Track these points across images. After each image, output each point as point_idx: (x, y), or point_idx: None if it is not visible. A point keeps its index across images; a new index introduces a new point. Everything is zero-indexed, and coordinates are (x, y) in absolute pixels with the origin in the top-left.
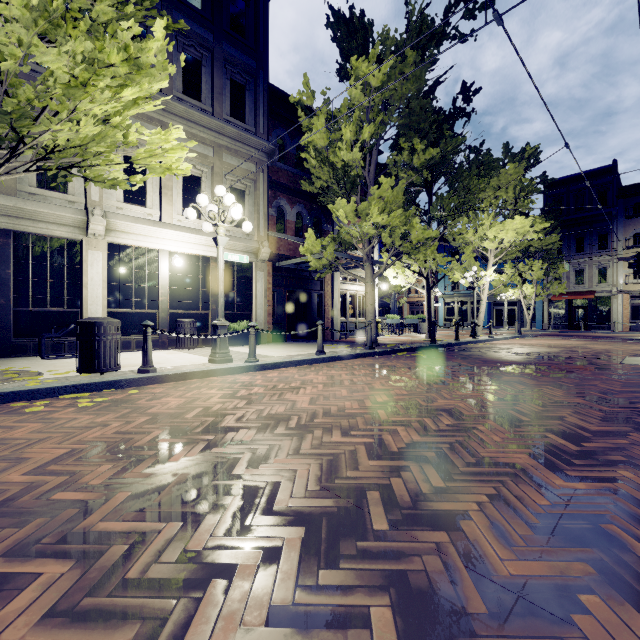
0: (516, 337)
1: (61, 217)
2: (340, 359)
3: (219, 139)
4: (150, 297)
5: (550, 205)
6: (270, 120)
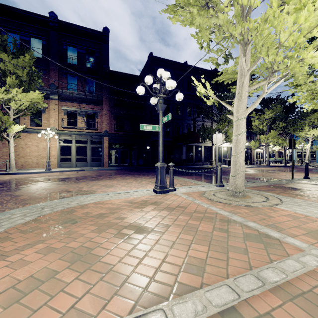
0: None
1: (209, 143)
2: (262, 167)
3: None
4: (219, 155)
5: None
6: None
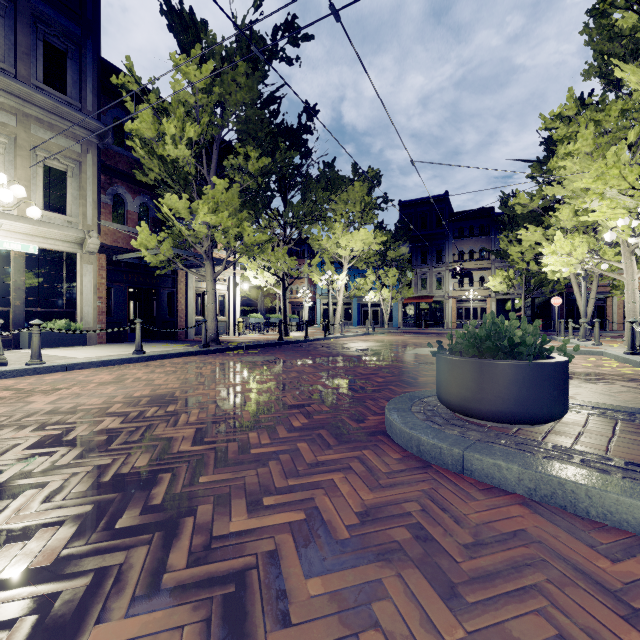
0: (366, 334)
1: None
2: (162, 358)
3: (25, 107)
4: None
5: (401, 222)
6: (104, 98)
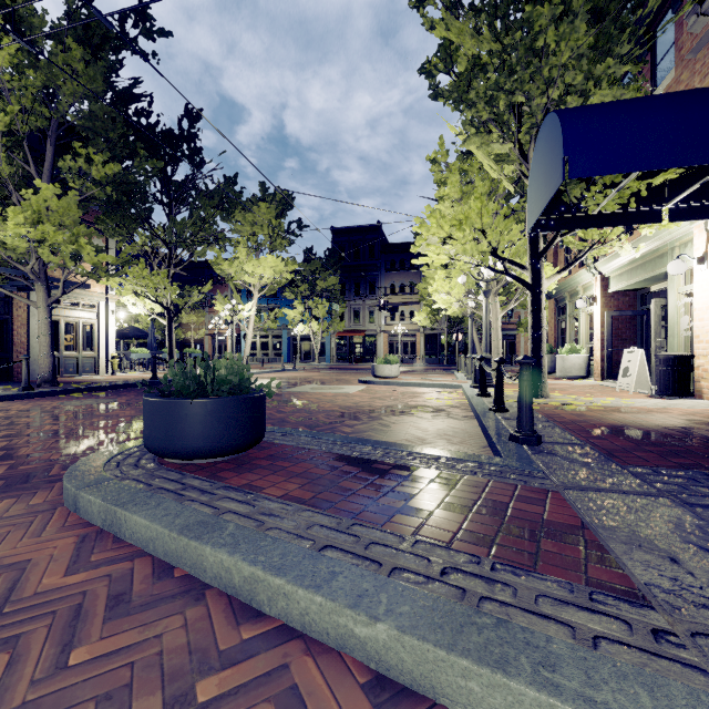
0: (280, 371)
1: None
2: None
3: None
4: None
5: (331, 250)
6: None
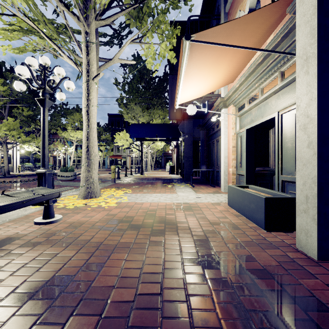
0: None
1: None
2: None
3: None
4: None
5: (107, 124)
6: None
